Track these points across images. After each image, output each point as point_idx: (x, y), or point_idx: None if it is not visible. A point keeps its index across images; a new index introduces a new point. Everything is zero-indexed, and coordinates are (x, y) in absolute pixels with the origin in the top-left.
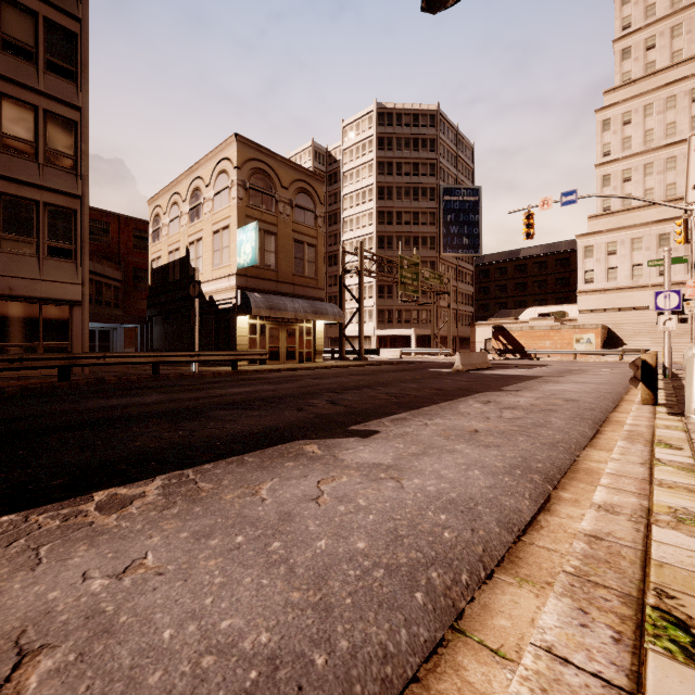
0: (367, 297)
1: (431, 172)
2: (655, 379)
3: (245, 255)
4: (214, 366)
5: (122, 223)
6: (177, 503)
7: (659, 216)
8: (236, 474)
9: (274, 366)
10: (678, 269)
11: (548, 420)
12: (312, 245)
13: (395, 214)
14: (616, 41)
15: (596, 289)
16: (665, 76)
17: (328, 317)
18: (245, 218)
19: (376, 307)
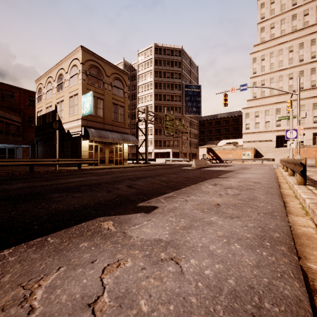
0: (149, 134)
1: (179, 77)
2: (305, 171)
3: (86, 109)
4: (69, 167)
5: (21, 92)
6: None
7: (276, 101)
8: (26, 262)
9: (102, 166)
10: (284, 124)
11: (255, 195)
12: (122, 106)
13: (163, 95)
14: (258, 24)
15: (250, 132)
16: (278, 40)
17: (130, 142)
18: (87, 90)
19: (154, 139)
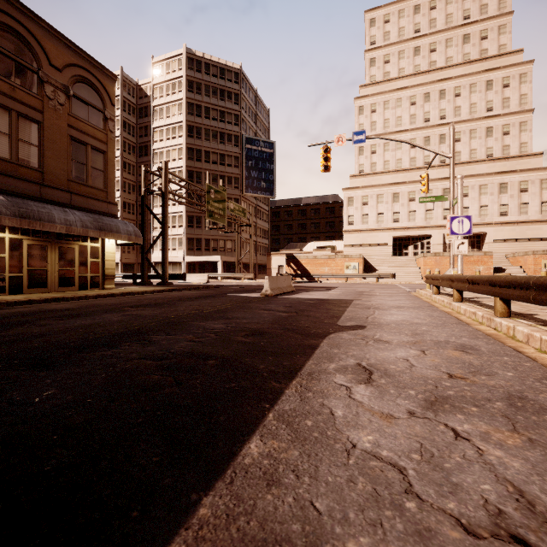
0: (177, 225)
1: (235, 121)
2: None
3: None
4: None
5: None
6: None
7: (393, 180)
8: None
9: (29, 296)
10: (404, 218)
11: None
12: (99, 150)
13: (204, 153)
14: (366, 51)
15: (355, 229)
16: (395, 84)
17: (120, 236)
18: None
19: (185, 236)
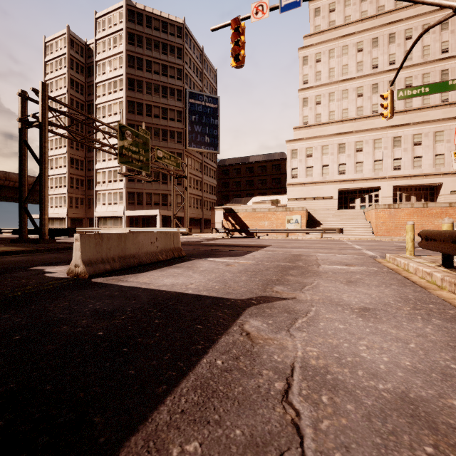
0: (118, 179)
1: (178, 75)
2: None
3: None
4: None
5: None
6: None
7: (338, 131)
8: None
9: None
10: (350, 170)
11: None
12: None
13: (145, 106)
14: (311, 1)
15: (299, 182)
16: (341, 31)
17: None
18: None
19: (126, 190)
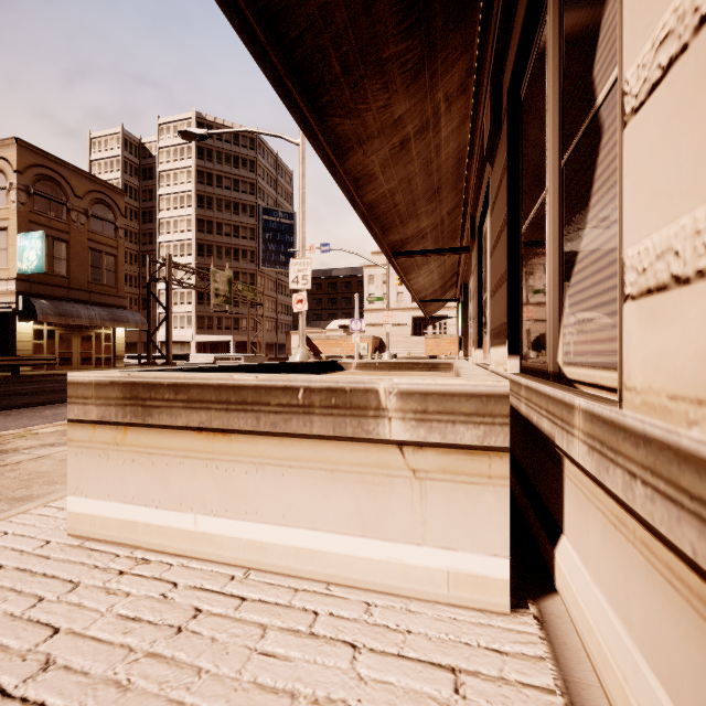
0: (186, 302)
1: (251, 190)
2: None
3: (29, 262)
4: None
5: None
6: (1, 416)
7: None
8: (31, 410)
9: (65, 371)
10: None
11: None
12: (112, 255)
13: (216, 224)
14: None
15: (376, 308)
16: None
17: (129, 325)
18: (29, 224)
19: (195, 313)
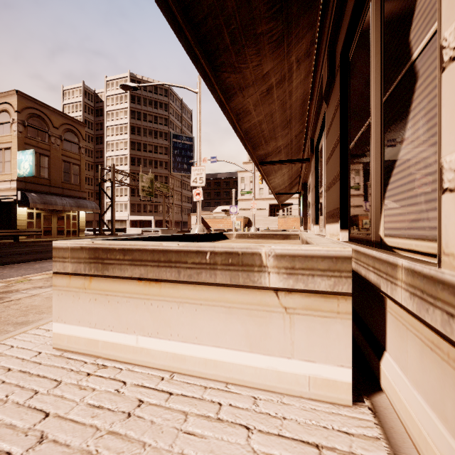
0: (124, 195)
1: (165, 123)
2: None
3: (25, 169)
4: None
5: None
6: (7, 268)
7: None
8: (26, 264)
9: (47, 239)
10: None
11: None
12: (77, 165)
13: (143, 145)
14: None
15: (246, 199)
16: None
17: (88, 209)
18: (24, 145)
19: (129, 202)
